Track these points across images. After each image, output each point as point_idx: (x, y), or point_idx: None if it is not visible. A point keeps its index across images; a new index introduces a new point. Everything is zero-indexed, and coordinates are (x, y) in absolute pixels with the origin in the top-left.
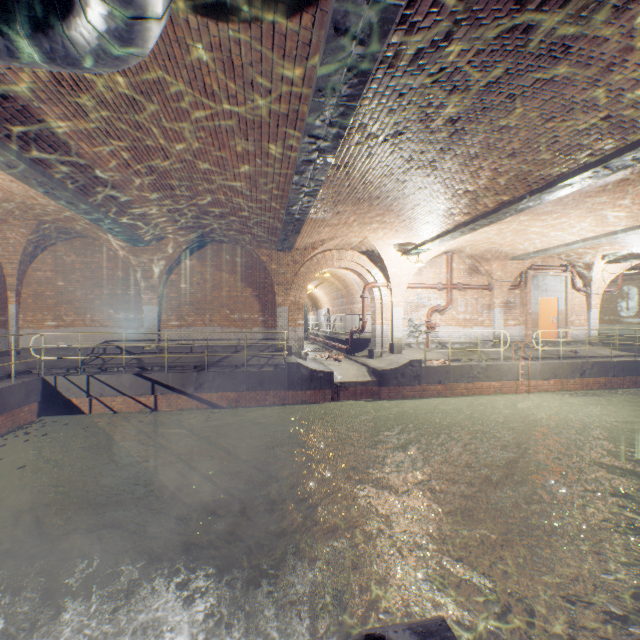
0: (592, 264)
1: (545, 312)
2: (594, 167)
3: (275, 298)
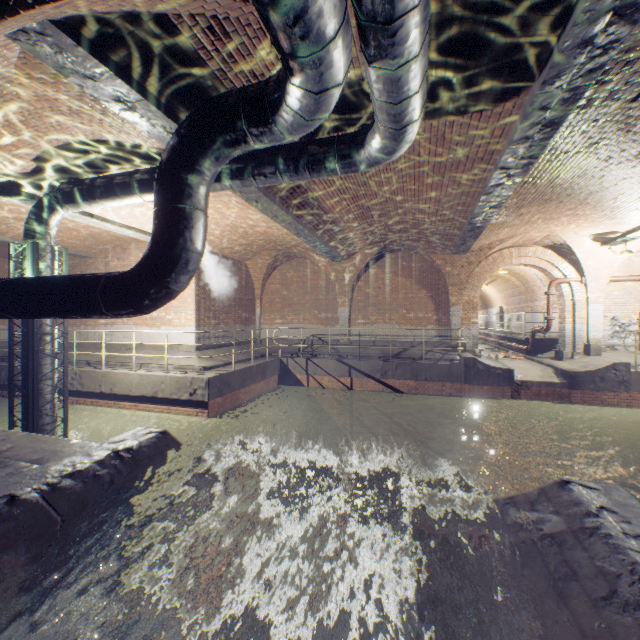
0: None
1: None
2: None
3: (448, 298)
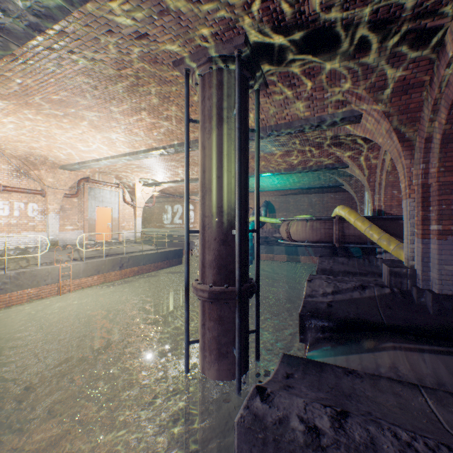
0: (135, 185)
1: (103, 219)
2: None
3: None
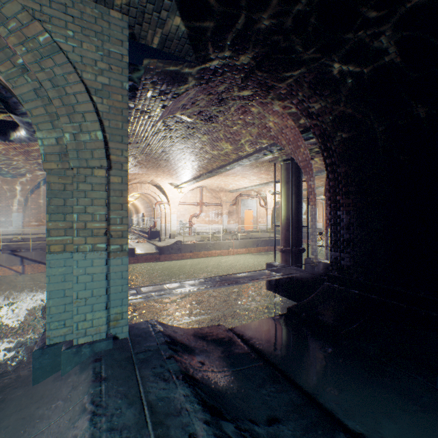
0: (266, 195)
1: (248, 217)
2: (219, 169)
3: None
